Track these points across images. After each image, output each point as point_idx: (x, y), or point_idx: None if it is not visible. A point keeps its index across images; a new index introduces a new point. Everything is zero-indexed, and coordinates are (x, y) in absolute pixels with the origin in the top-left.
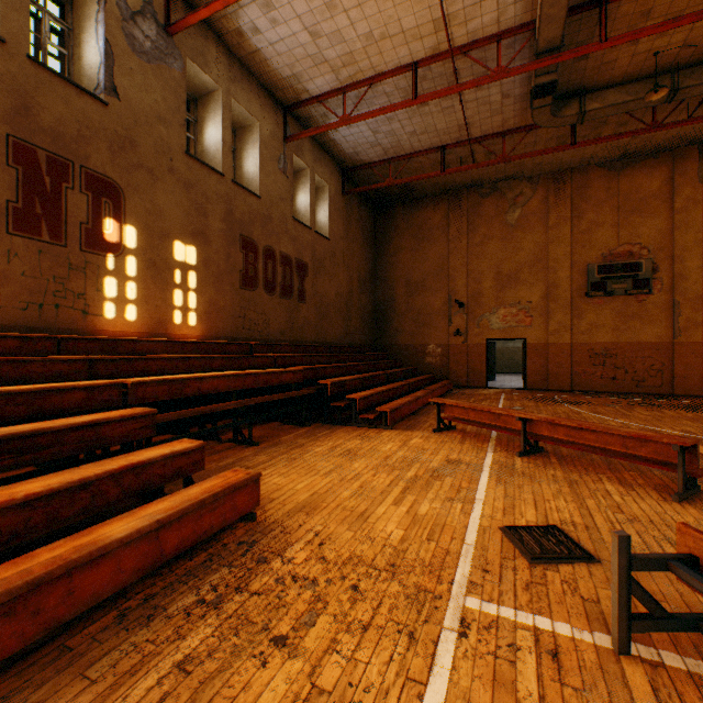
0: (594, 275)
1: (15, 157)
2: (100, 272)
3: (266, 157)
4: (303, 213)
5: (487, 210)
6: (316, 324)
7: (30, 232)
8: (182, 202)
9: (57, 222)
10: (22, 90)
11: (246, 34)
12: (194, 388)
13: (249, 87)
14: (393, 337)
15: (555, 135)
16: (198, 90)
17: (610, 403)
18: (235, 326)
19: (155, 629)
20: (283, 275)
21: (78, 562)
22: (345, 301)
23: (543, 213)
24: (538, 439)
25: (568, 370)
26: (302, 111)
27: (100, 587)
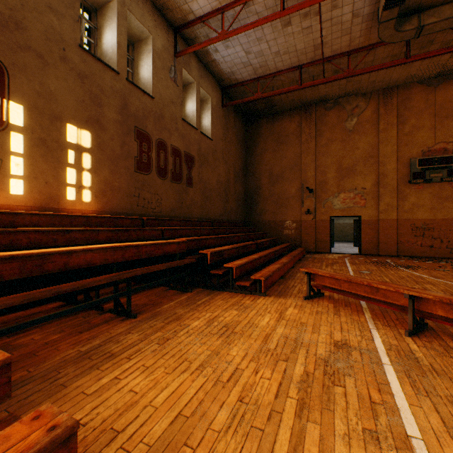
0: (416, 166)
1: None
2: None
3: (158, 66)
4: (191, 117)
5: (330, 119)
6: (201, 204)
7: None
8: (76, 90)
9: None
10: None
11: None
12: (60, 263)
13: (143, 4)
14: (260, 215)
15: (390, 54)
16: None
17: (438, 267)
18: (130, 204)
19: None
20: (174, 163)
21: None
22: (224, 188)
23: (374, 120)
24: (428, 318)
25: (394, 240)
26: (189, 32)
27: None
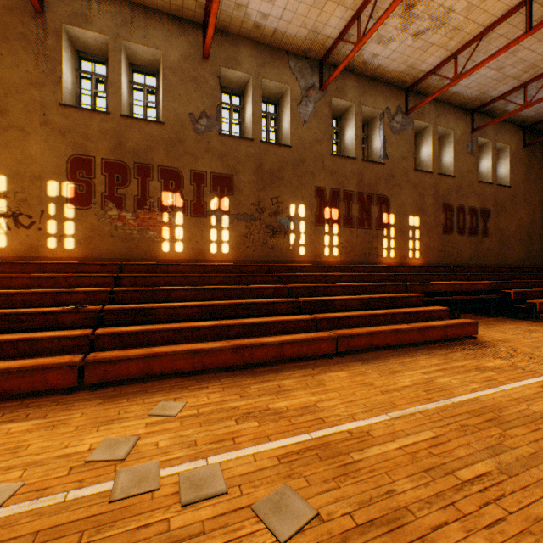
0: None
1: (358, 199)
2: (381, 237)
3: (457, 150)
4: (485, 174)
5: None
6: (497, 251)
7: (361, 226)
8: (412, 195)
9: (368, 220)
10: (359, 173)
11: (448, 89)
12: (430, 288)
13: (447, 113)
14: None
15: None
16: (417, 130)
17: None
18: (438, 257)
19: (452, 349)
20: (470, 221)
21: (429, 327)
22: (525, 231)
23: None
24: None
25: None
26: (485, 107)
27: (433, 336)
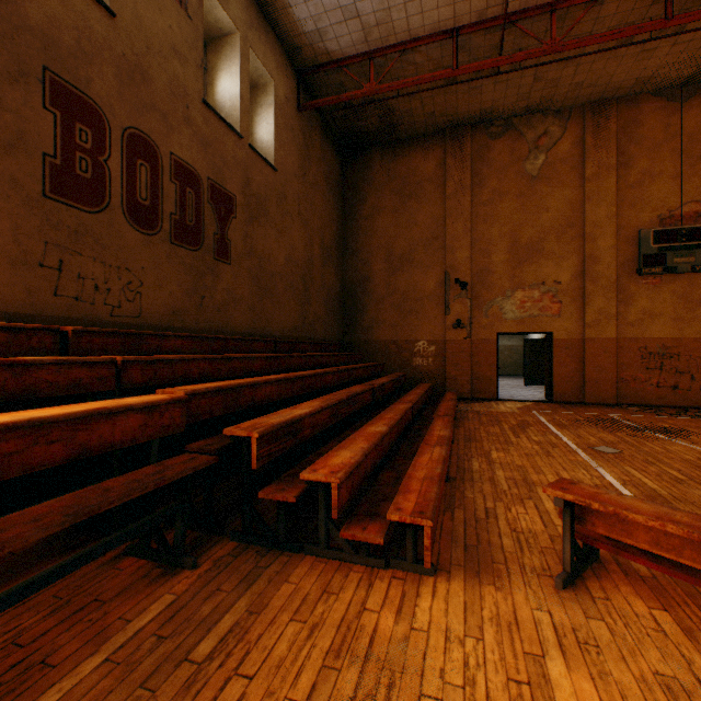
0: (649, 244)
1: None
2: None
3: None
4: (228, 110)
5: (498, 156)
6: (252, 304)
7: None
8: None
9: None
10: None
11: None
12: None
13: None
14: (369, 331)
15: (623, 21)
16: None
17: None
18: (23, 287)
19: None
20: (180, 201)
21: None
22: (301, 274)
23: (576, 160)
24: None
25: (612, 376)
26: None
27: None
